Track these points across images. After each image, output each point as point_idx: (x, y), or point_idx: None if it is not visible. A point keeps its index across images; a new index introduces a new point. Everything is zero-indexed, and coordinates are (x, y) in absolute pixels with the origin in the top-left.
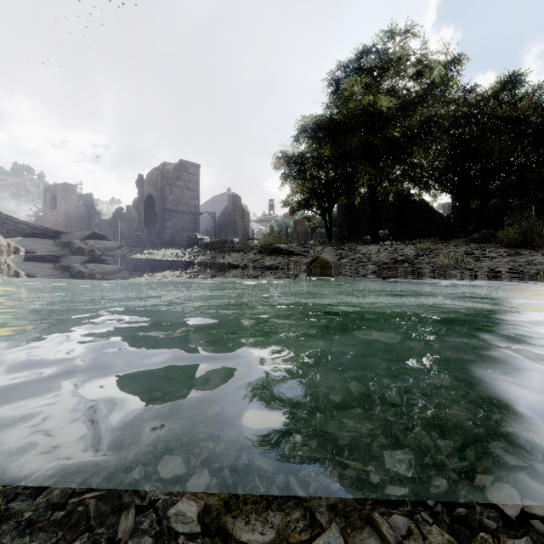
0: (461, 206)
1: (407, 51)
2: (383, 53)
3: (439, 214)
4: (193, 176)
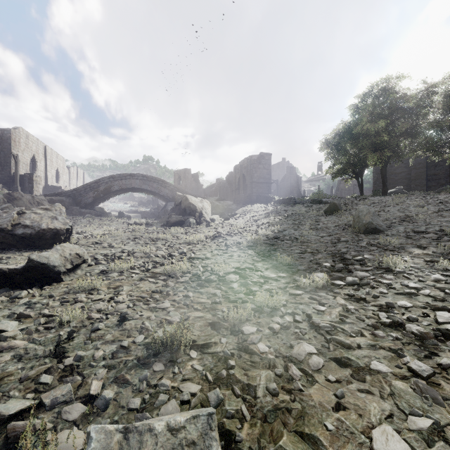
0: None
1: (393, 93)
2: (384, 90)
3: None
4: (267, 161)
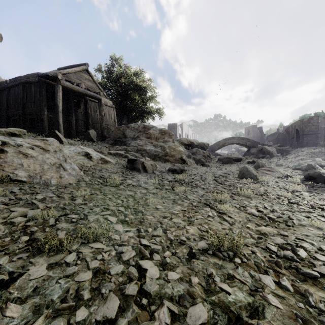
0: None
1: None
2: None
3: None
4: (315, 120)
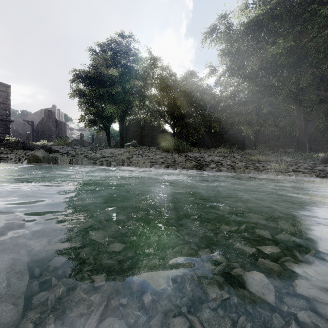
0: (173, 130)
1: (126, 47)
2: (120, 45)
3: (169, 134)
4: (4, 93)
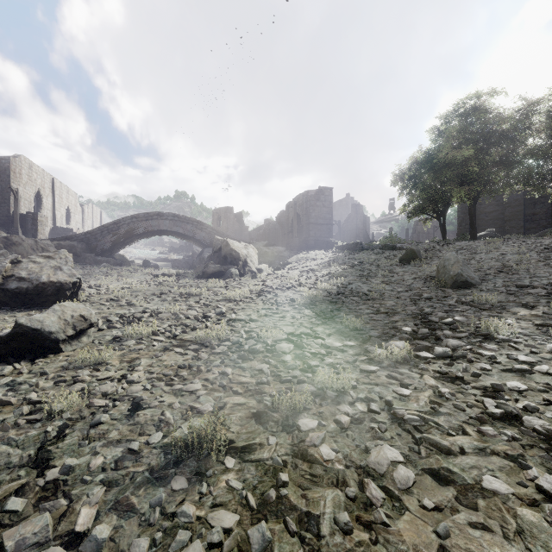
0: None
1: (485, 113)
2: (472, 108)
3: None
4: (328, 197)
